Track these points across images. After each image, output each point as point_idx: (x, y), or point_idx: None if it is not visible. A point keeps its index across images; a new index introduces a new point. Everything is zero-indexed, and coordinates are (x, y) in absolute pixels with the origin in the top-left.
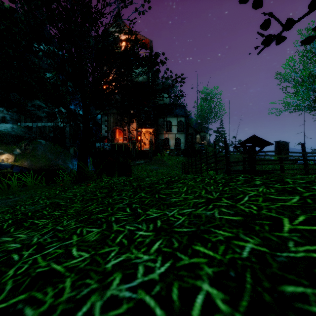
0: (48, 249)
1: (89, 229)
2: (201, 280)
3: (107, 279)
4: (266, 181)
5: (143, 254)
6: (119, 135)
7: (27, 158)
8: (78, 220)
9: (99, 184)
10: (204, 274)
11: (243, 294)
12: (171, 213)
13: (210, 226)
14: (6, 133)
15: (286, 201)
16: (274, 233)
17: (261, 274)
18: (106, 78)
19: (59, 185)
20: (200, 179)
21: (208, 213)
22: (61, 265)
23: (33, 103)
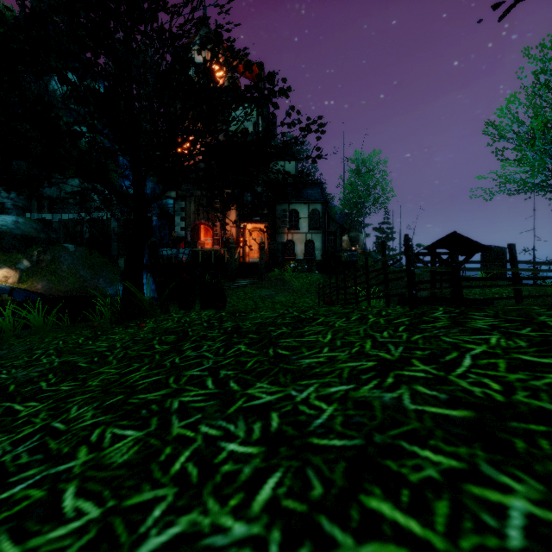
0: (12, 485)
1: (119, 432)
2: None
3: None
4: (498, 321)
5: (233, 515)
6: (206, 234)
7: (43, 277)
8: (102, 407)
9: (162, 325)
10: None
11: None
12: (301, 394)
13: (398, 436)
14: (5, 232)
15: None
16: None
17: None
18: None
19: (91, 325)
20: (358, 316)
21: (386, 396)
22: (23, 546)
23: (54, 180)
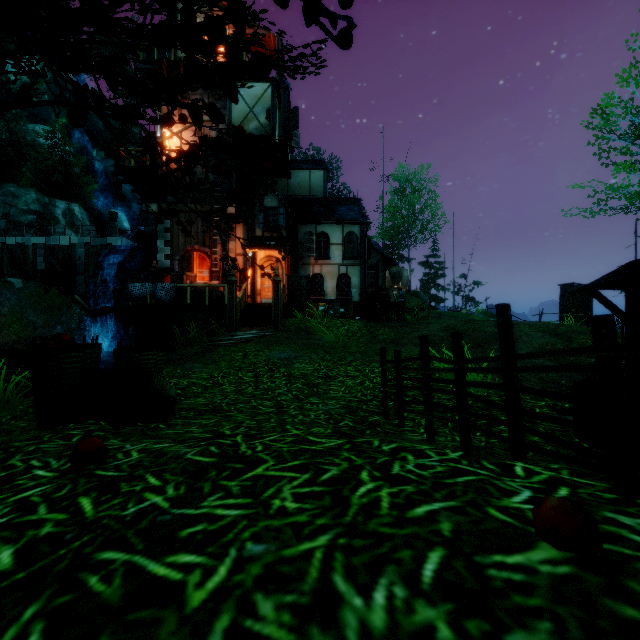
0: None
1: None
2: None
3: None
4: None
5: None
6: (201, 265)
7: None
8: None
9: None
10: None
11: None
12: None
13: None
14: None
15: None
16: None
17: None
18: None
19: None
20: None
21: None
22: None
23: (1, 192)
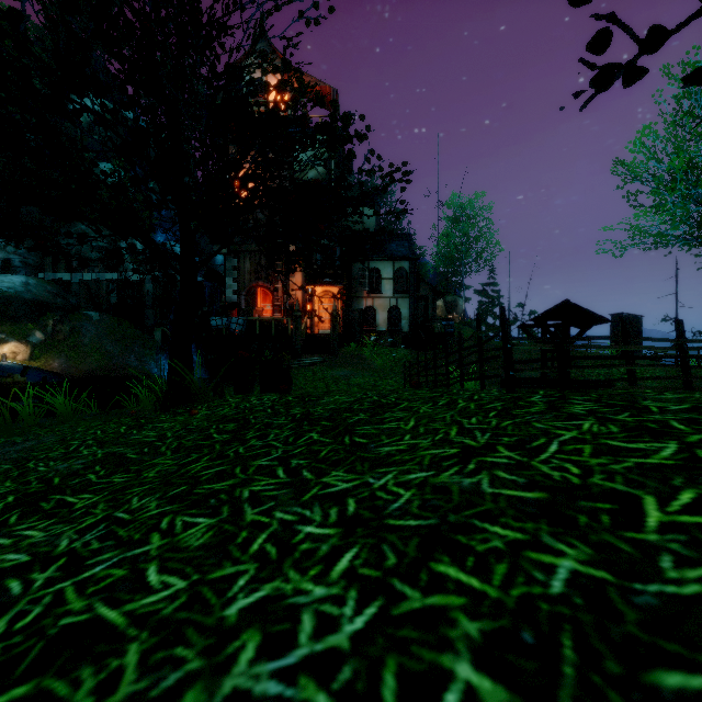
0: (91, 567)
1: (190, 520)
2: (453, 653)
3: (226, 646)
4: (597, 406)
5: (313, 582)
6: (265, 299)
7: (60, 352)
8: (166, 498)
9: (217, 412)
10: (460, 636)
11: (557, 691)
12: (379, 482)
13: (472, 515)
14: (13, 296)
15: (648, 455)
16: (624, 534)
17: (599, 639)
18: (233, 172)
19: (127, 413)
20: (446, 401)
21: (465, 481)
22: (120, 610)
23: (73, 230)
